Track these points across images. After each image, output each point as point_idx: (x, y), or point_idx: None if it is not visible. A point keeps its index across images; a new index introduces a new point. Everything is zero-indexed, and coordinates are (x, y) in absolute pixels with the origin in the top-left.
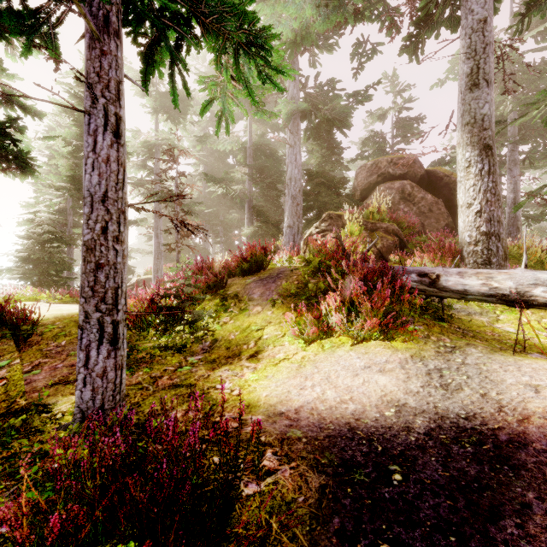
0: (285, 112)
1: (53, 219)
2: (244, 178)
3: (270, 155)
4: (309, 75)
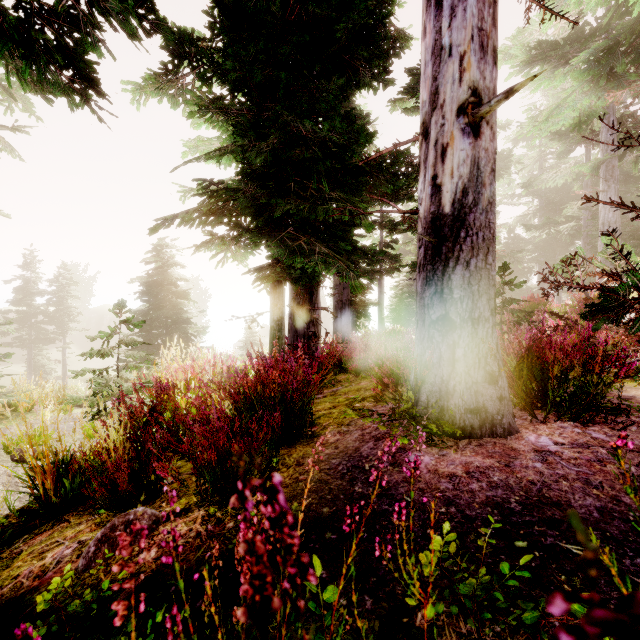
0: (586, 168)
1: (407, 283)
2: (581, 210)
3: (622, 174)
4: (624, 116)
